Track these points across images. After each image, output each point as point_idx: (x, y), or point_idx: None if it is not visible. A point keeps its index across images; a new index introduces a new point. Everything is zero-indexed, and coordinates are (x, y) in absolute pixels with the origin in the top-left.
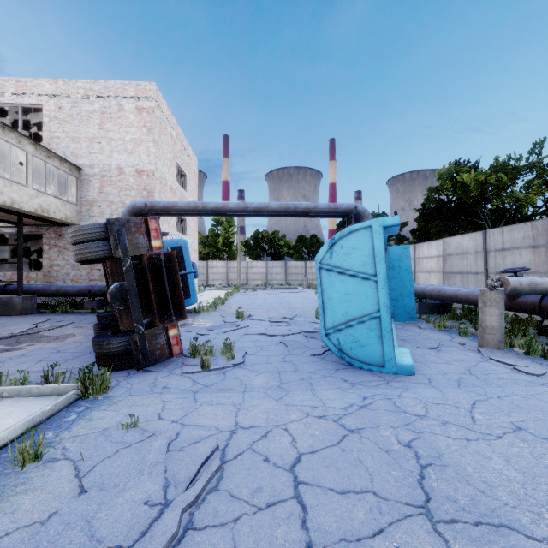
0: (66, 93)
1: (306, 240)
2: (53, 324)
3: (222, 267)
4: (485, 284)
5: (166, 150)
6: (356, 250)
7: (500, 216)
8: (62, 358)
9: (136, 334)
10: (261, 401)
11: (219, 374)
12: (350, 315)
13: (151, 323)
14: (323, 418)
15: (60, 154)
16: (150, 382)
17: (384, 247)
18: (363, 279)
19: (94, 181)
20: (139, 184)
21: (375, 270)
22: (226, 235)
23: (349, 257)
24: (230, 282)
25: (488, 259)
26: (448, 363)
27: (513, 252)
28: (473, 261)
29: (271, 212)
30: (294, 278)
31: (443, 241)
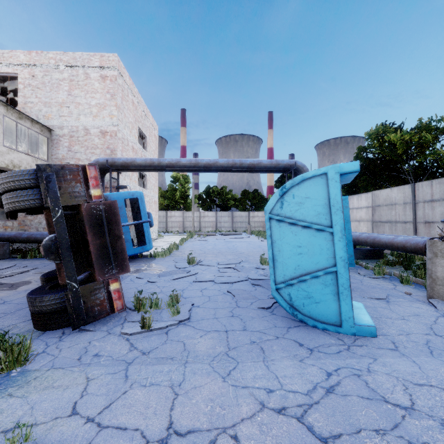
0: (38, 63)
1: (249, 194)
2: (16, 269)
3: (179, 216)
4: (414, 232)
5: (128, 114)
6: (309, 199)
7: (423, 171)
8: (3, 311)
9: (68, 292)
10: (205, 379)
11: (161, 335)
12: (303, 269)
13: (91, 277)
14: (283, 413)
15: (33, 117)
16: (82, 346)
17: (340, 196)
18: (317, 230)
19: (63, 141)
20: (103, 143)
21: (330, 220)
22: (182, 189)
23: (302, 207)
24: (186, 229)
25: (417, 209)
26: (405, 319)
27: (442, 203)
28: (401, 211)
29: (220, 168)
30: (240, 226)
31: (373, 193)
